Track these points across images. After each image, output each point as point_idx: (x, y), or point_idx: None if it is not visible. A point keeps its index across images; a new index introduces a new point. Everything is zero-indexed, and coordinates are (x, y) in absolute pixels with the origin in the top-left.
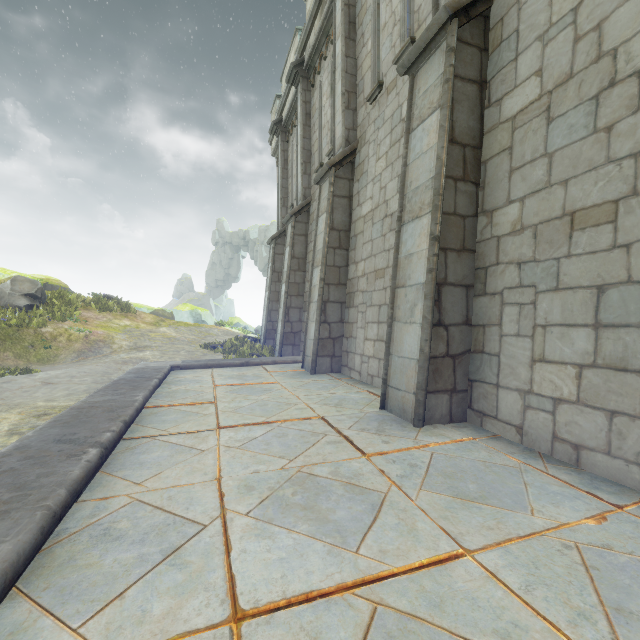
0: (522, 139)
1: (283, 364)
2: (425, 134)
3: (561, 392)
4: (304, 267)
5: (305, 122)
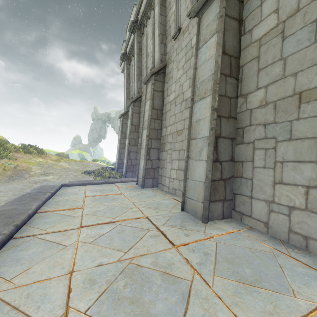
0: (266, 51)
1: (126, 182)
2: (207, 49)
3: (294, 203)
4: (138, 130)
5: (139, 53)
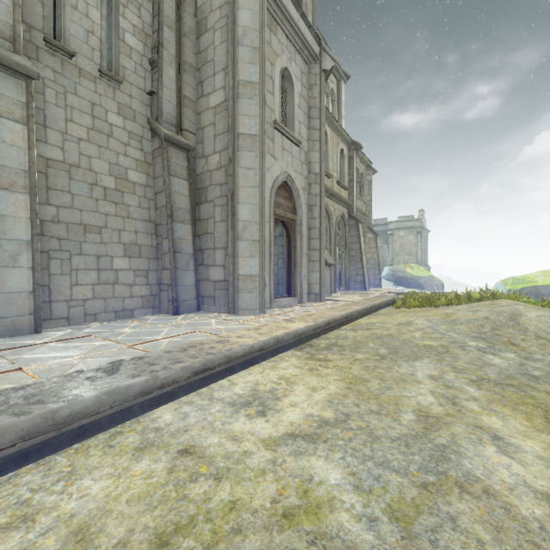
0: (55, 175)
1: None
2: (7, 130)
3: (87, 296)
4: None
5: None
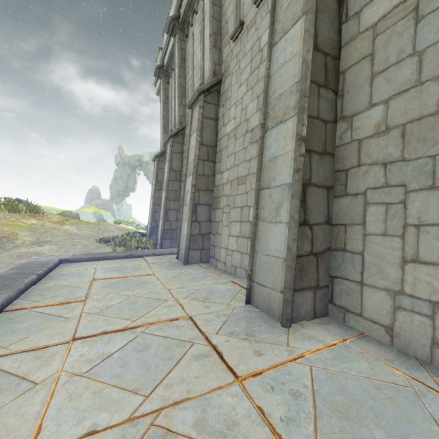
0: (385, 43)
1: (162, 255)
2: (288, 44)
3: None
4: (180, 178)
5: (181, 64)
